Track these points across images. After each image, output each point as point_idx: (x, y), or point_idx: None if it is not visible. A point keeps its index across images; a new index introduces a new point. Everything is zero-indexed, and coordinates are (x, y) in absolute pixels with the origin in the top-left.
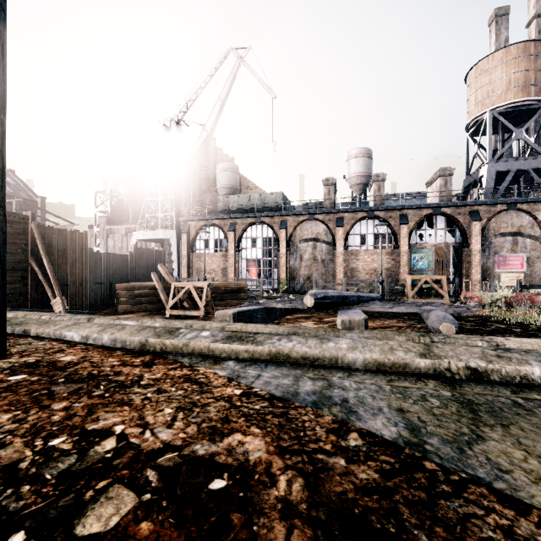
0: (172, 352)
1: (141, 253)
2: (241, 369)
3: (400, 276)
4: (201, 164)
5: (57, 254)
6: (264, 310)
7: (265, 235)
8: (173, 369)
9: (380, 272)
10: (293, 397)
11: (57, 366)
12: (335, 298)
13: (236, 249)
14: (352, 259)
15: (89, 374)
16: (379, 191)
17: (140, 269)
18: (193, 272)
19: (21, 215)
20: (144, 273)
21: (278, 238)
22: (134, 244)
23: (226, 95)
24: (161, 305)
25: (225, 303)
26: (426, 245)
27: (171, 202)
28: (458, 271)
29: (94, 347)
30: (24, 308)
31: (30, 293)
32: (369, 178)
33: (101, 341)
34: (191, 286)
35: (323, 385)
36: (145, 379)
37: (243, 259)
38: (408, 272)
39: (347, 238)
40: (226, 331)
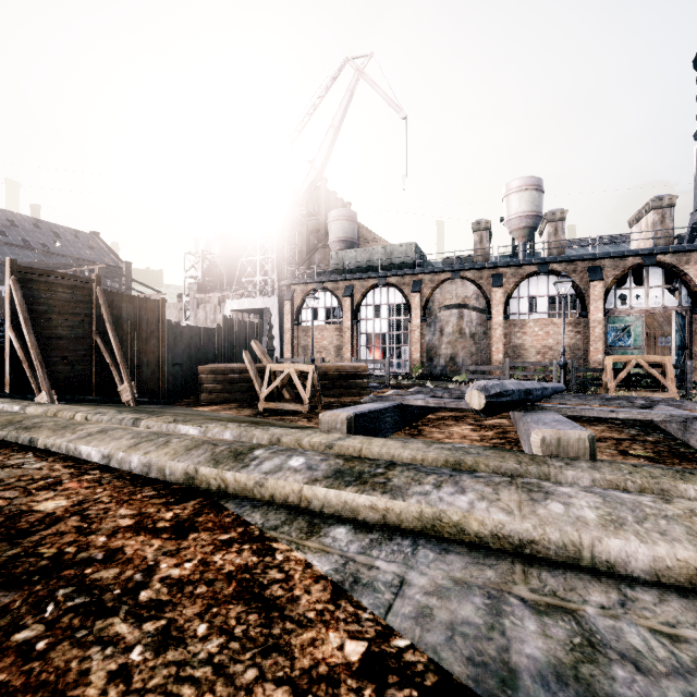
0: (236, 494)
1: (231, 325)
2: (361, 556)
3: (589, 357)
4: (309, 212)
5: (128, 328)
6: (395, 409)
7: (392, 301)
8: (224, 548)
9: (562, 351)
10: (505, 694)
11: (14, 527)
12: (515, 394)
13: (353, 321)
14: (516, 333)
15: (55, 555)
16: (556, 235)
17: (230, 346)
18: (299, 351)
19: (84, 278)
20: (235, 352)
21: (410, 305)
22: (223, 314)
23: (341, 121)
24: (255, 394)
25: (338, 392)
26: (631, 311)
27: (271, 262)
28: (685, 350)
29: (114, 475)
30: (88, 395)
31: (95, 377)
32: (538, 219)
33: (128, 464)
34: (292, 370)
35: (572, 641)
36: (155, 583)
37: (362, 333)
38: (603, 351)
39: (507, 303)
40: (333, 459)
